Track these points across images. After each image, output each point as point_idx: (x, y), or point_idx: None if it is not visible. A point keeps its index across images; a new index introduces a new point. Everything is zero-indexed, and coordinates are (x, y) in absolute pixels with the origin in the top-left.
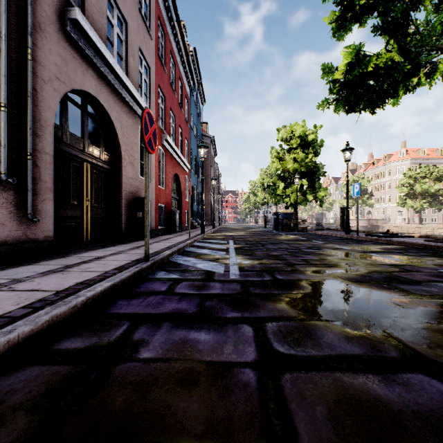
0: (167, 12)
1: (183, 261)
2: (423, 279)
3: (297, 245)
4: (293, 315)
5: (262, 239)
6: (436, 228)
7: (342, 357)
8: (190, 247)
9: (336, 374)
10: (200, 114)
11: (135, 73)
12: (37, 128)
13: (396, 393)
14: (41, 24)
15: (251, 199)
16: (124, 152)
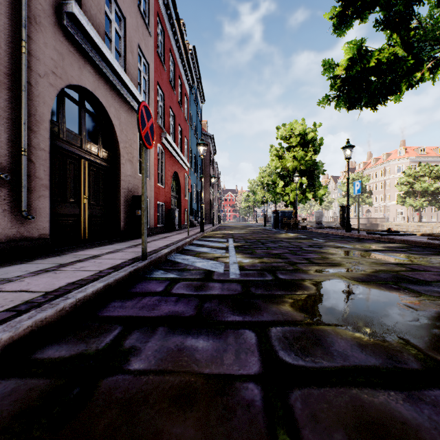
0: (166, 9)
1: (182, 259)
2: (433, 279)
3: (298, 243)
4: (298, 318)
5: (262, 238)
6: (436, 227)
7: (357, 369)
8: (189, 245)
9: (353, 390)
10: (199, 113)
11: (134, 69)
12: (31, 123)
13: (426, 416)
14: (36, 17)
15: (250, 198)
16: (123, 149)
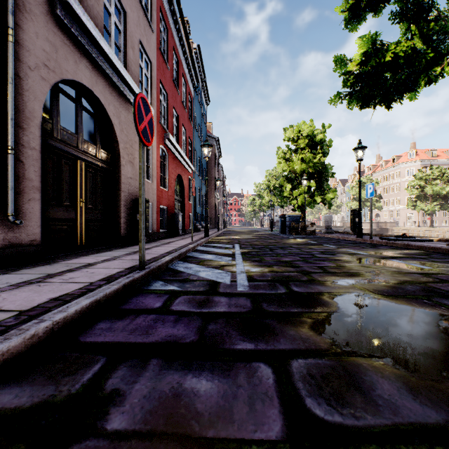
0: (169, 5)
1: (184, 268)
2: None
3: (309, 249)
4: (323, 346)
5: (270, 243)
6: (448, 231)
7: (416, 430)
8: (192, 252)
9: None
10: (204, 114)
11: (135, 66)
12: (20, 119)
13: None
14: (25, 4)
15: (256, 202)
16: (123, 150)
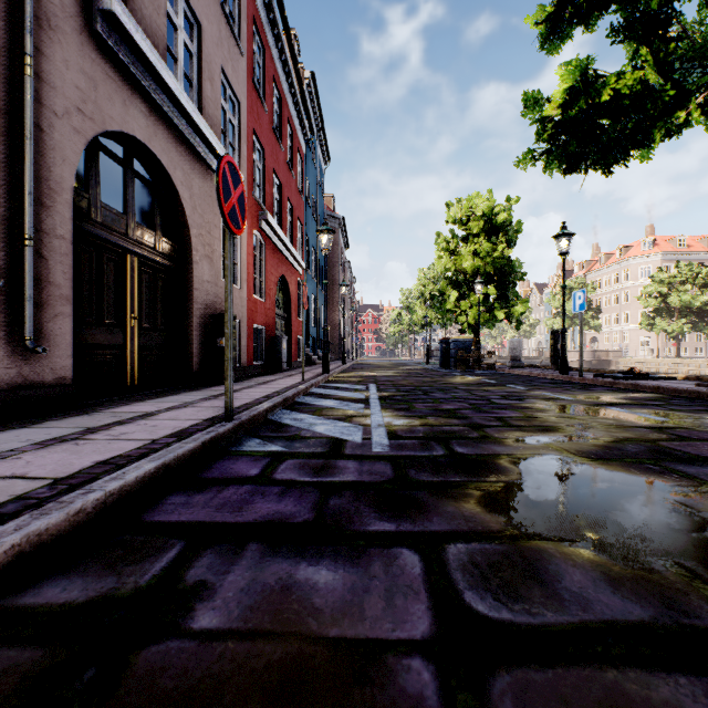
0: (267, 11)
1: (292, 420)
2: None
3: (484, 392)
4: (494, 527)
5: (424, 383)
6: (704, 365)
7: (610, 628)
8: (304, 396)
9: (608, 673)
10: (322, 181)
11: (214, 108)
12: (42, 193)
13: None
14: (50, 17)
15: (404, 318)
16: (196, 239)
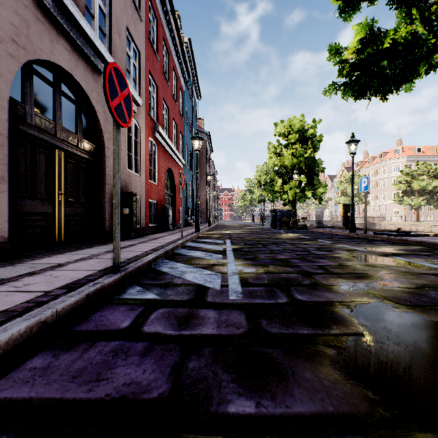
0: None
1: (169, 268)
2: None
3: (304, 245)
4: (361, 406)
5: (262, 238)
6: (434, 226)
7: None
8: (180, 248)
9: None
10: (195, 109)
11: (121, 53)
12: None
13: None
14: None
15: (247, 197)
16: (108, 141)
